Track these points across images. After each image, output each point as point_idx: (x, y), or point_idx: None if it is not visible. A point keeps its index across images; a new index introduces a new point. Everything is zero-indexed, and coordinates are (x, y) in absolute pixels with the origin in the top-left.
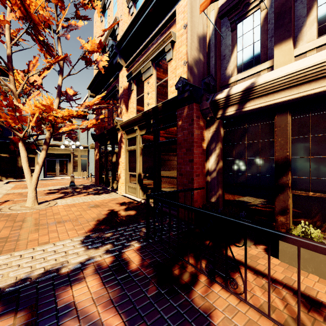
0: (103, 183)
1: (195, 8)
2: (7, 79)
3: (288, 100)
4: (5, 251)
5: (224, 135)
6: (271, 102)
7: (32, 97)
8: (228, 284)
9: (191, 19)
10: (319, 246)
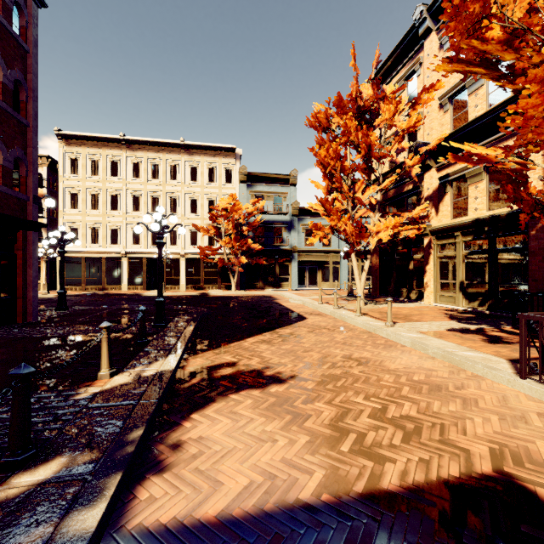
0: (386, 294)
1: None
2: (267, 185)
3: None
4: (411, 322)
5: None
6: None
7: (359, 214)
8: None
9: None
10: None
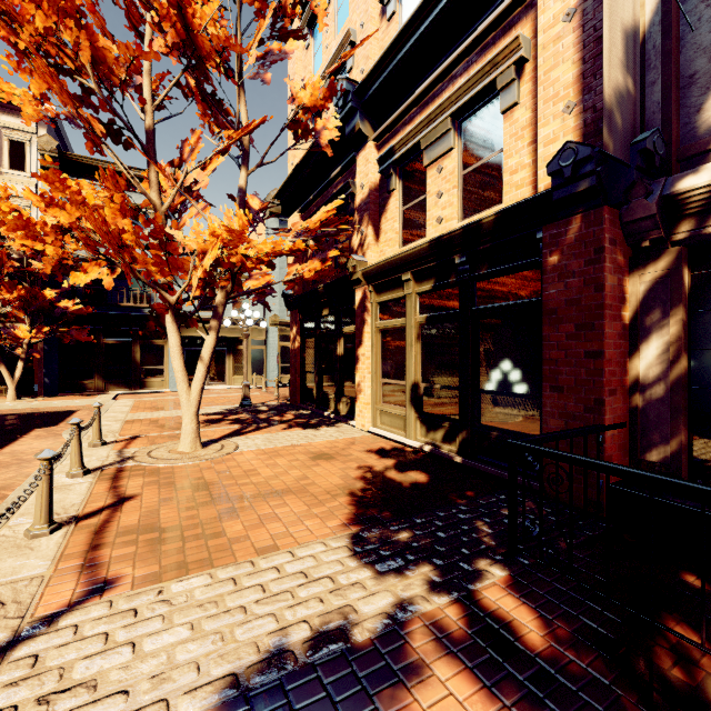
0: (310, 402)
1: None
2: None
3: None
4: (191, 563)
5: (694, 286)
6: None
7: (189, 216)
8: None
9: None
10: None
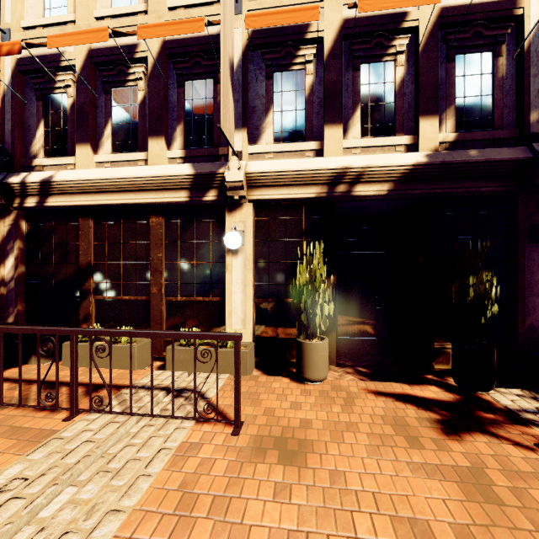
0: None
1: None
2: None
3: (86, 205)
4: None
5: (29, 231)
6: (72, 203)
7: None
8: None
9: None
10: (9, 327)
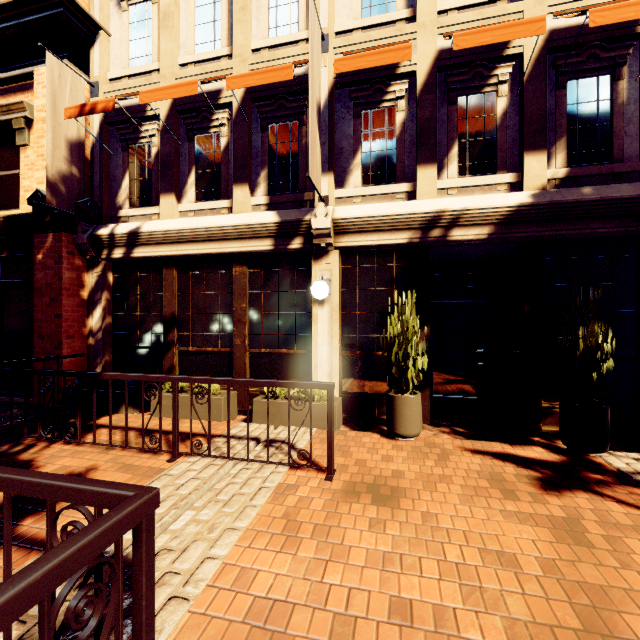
0: None
1: (63, 102)
2: None
3: (171, 255)
4: None
5: (115, 282)
6: (157, 253)
7: None
8: (66, 436)
9: (53, 115)
10: (118, 374)
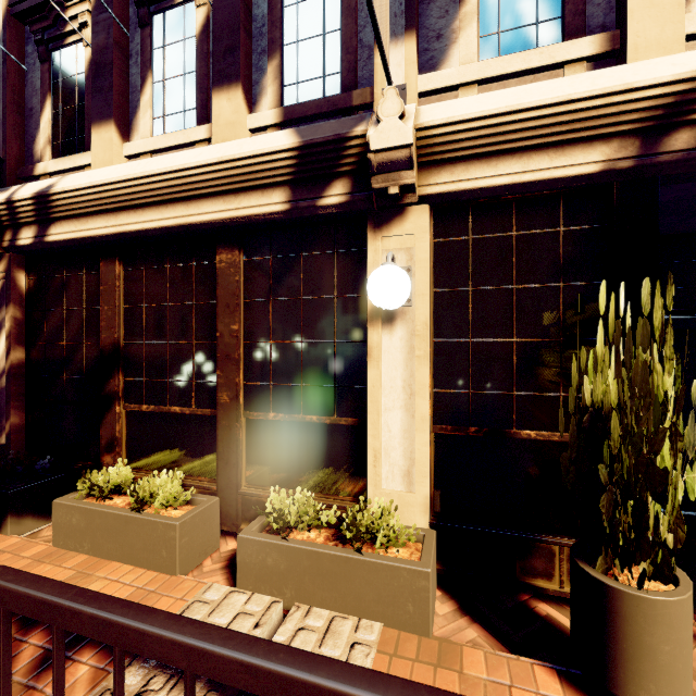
0: None
1: None
2: None
3: (106, 235)
4: None
5: (30, 289)
6: (84, 232)
7: None
8: None
9: None
10: None
